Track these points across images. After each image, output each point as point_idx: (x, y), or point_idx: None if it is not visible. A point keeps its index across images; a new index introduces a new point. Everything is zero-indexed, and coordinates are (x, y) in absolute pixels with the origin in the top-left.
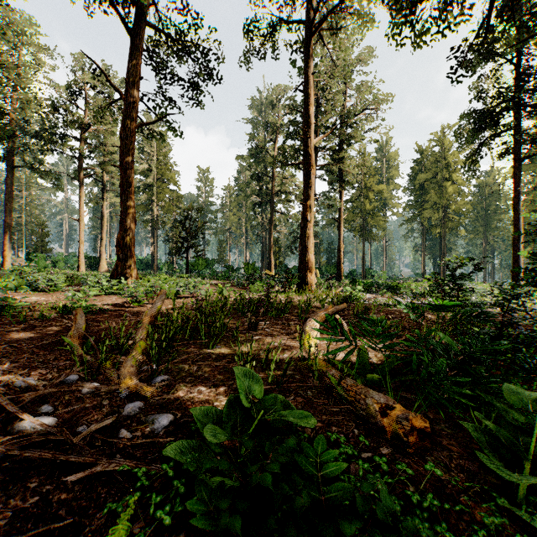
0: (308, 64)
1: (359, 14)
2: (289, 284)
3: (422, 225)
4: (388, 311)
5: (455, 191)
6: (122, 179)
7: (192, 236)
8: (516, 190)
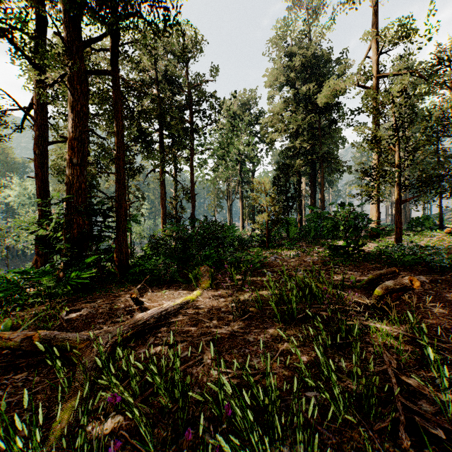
0: None
1: None
2: None
3: None
4: None
5: None
6: None
7: None
8: None
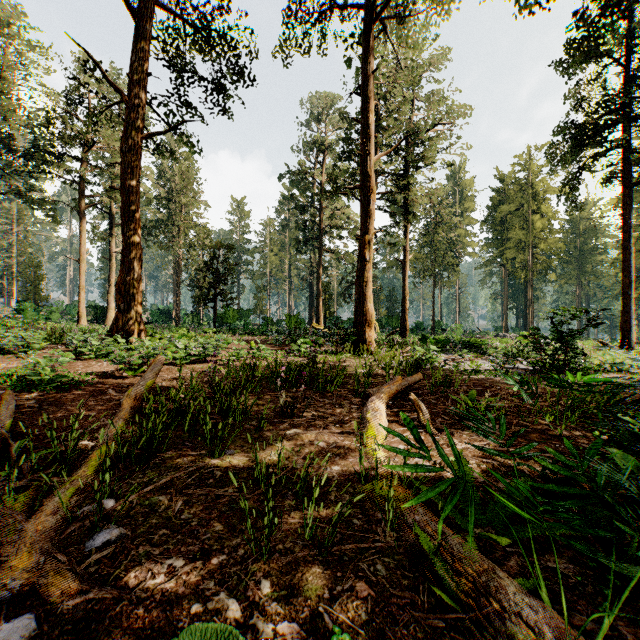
0: (366, 59)
1: None
2: (341, 343)
3: (504, 268)
4: (476, 381)
5: (544, 227)
6: (123, 206)
7: (221, 280)
8: (626, 223)
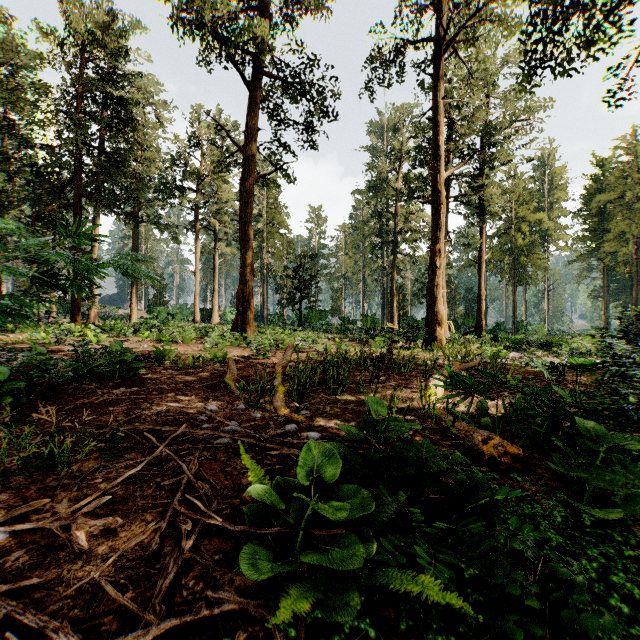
0: (437, 87)
1: (501, 20)
2: (414, 340)
3: (602, 262)
4: (532, 372)
5: None
6: (241, 233)
7: (305, 285)
8: None
